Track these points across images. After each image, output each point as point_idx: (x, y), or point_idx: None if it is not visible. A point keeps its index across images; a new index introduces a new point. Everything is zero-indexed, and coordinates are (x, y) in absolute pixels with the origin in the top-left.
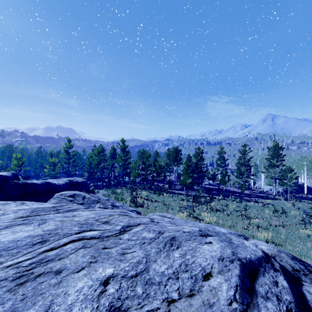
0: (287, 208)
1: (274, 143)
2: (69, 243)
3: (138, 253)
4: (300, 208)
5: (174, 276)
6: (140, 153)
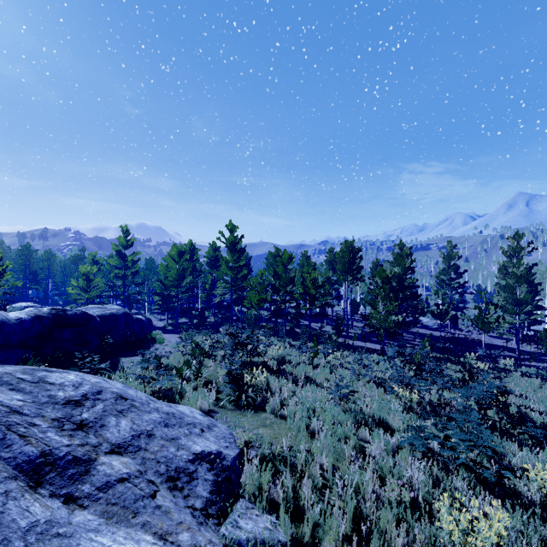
0: None
1: None
2: None
3: None
4: None
5: None
6: (270, 256)
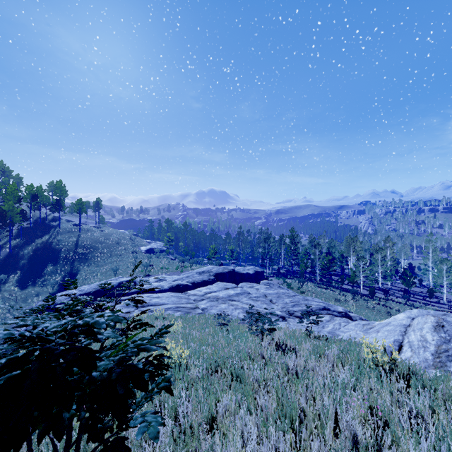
0: None
1: None
2: (282, 295)
3: (297, 300)
4: None
5: (304, 303)
6: (310, 242)
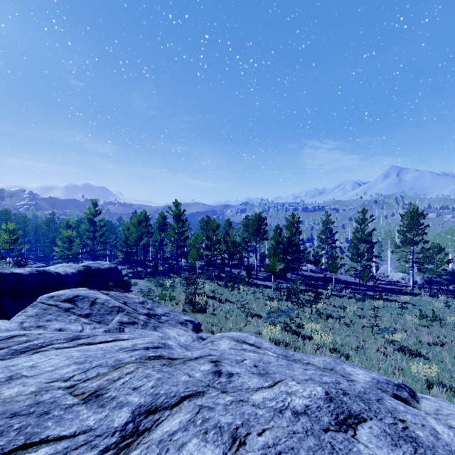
0: (437, 310)
1: (411, 206)
2: None
3: None
4: None
5: None
6: (204, 223)
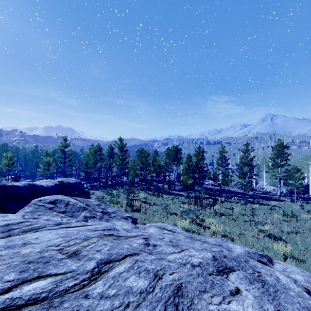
0: (295, 211)
1: (279, 141)
2: None
3: None
4: (309, 211)
5: None
6: (139, 152)
